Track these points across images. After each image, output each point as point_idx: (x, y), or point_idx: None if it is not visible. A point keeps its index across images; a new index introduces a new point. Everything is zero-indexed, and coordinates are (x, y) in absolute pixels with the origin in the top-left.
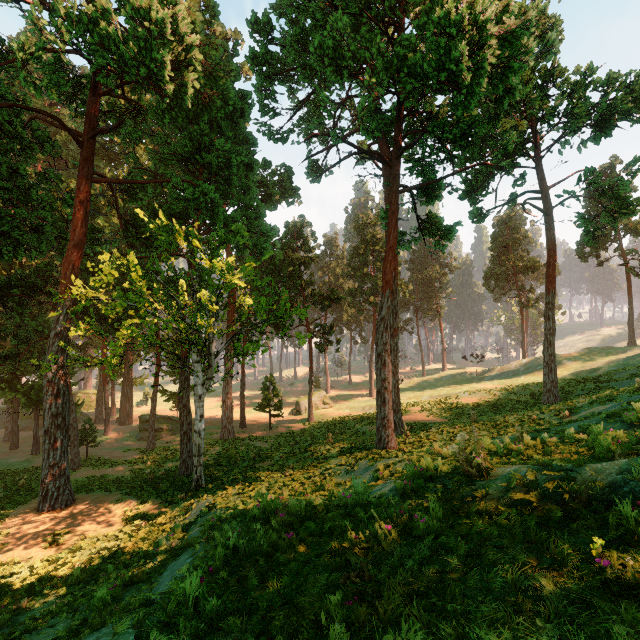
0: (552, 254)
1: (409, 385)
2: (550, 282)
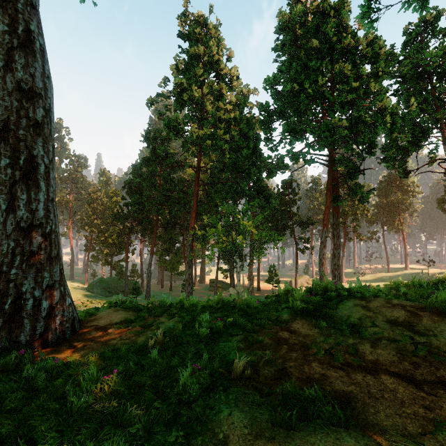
0: None
1: (374, 278)
2: None
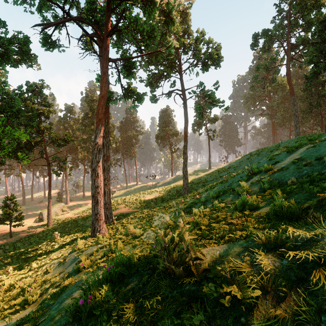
0: (186, 122)
1: (119, 194)
2: (186, 136)
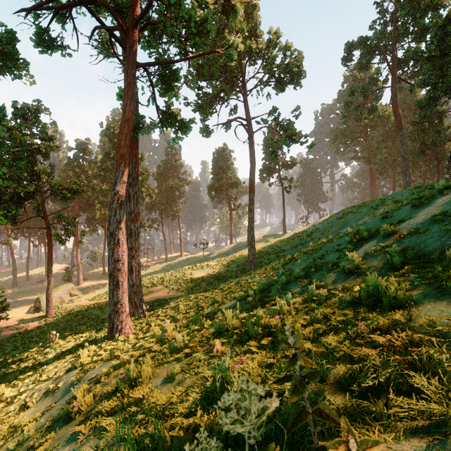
0: (253, 165)
1: (155, 270)
2: (252, 185)
